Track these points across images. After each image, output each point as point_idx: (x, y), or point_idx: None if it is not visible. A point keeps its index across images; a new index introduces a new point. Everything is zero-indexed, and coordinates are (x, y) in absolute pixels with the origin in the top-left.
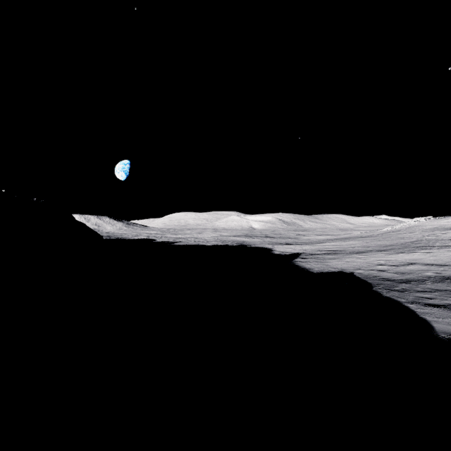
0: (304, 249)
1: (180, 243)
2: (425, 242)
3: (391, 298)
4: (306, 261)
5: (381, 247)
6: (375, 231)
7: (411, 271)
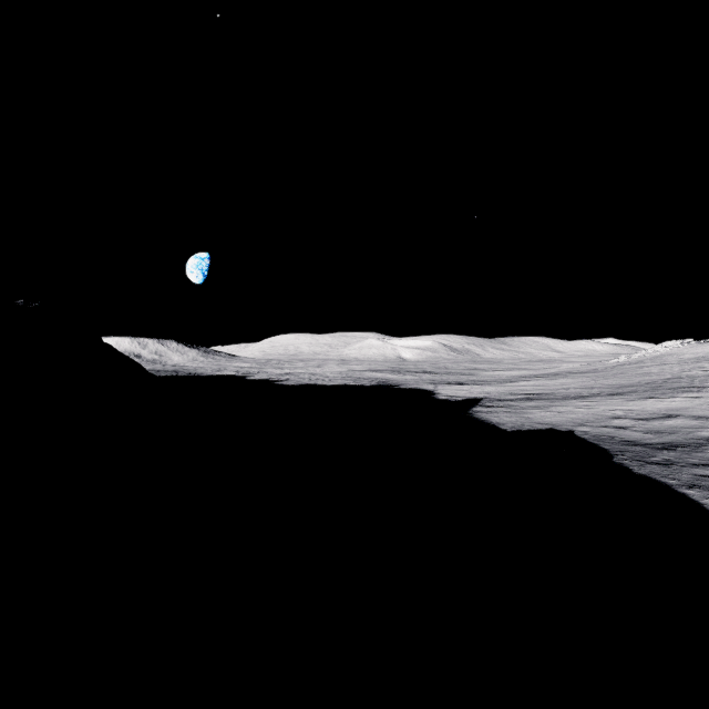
0: (486, 391)
1: (286, 382)
2: (688, 380)
3: (650, 477)
4: (491, 411)
5: (614, 389)
6: (599, 363)
7: (673, 429)
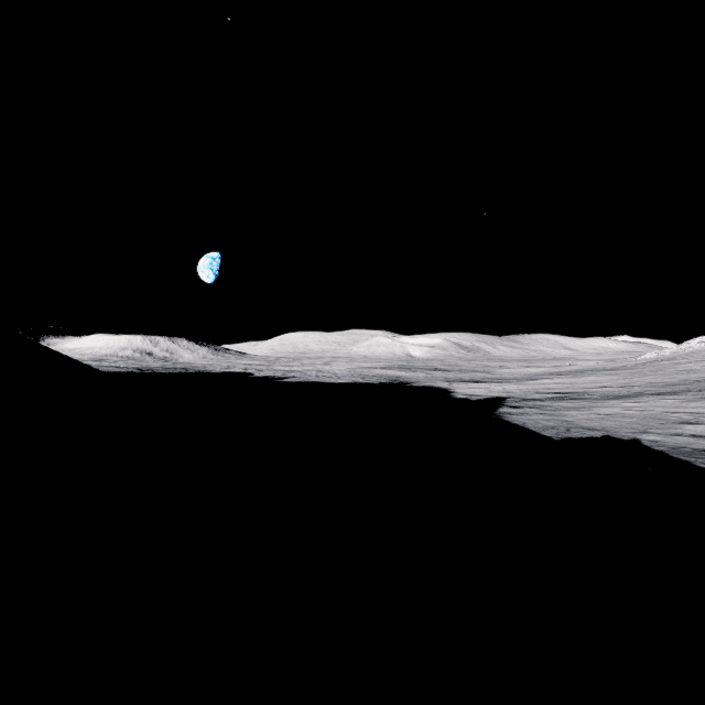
0: (507, 389)
1: (292, 379)
2: None
3: None
4: (521, 412)
5: (659, 387)
6: (626, 360)
7: None
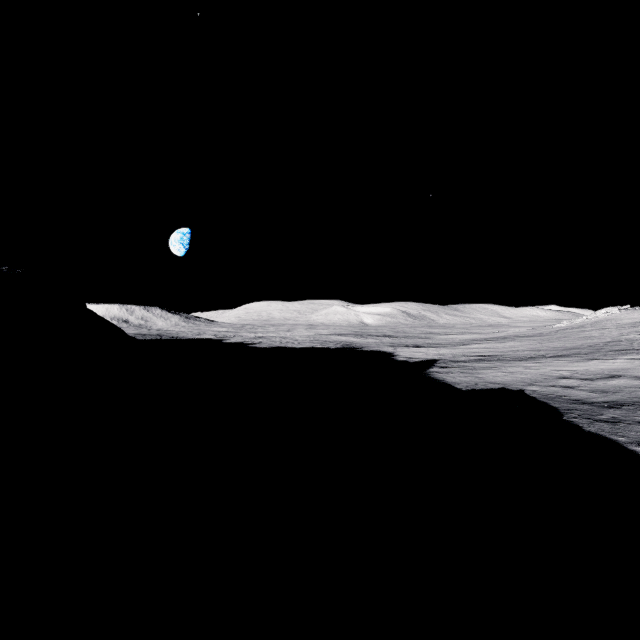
0: (441, 353)
1: (259, 345)
2: (627, 343)
3: (600, 435)
4: (446, 371)
5: (559, 351)
6: (544, 327)
7: (616, 389)
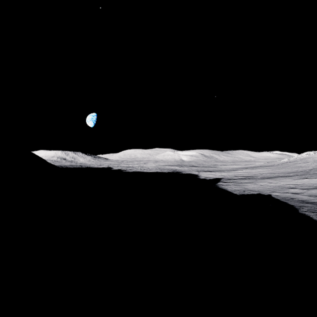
0: (222, 175)
1: (129, 170)
2: None
3: None
4: (226, 184)
5: (285, 174)
6: (275, 162)
7: None
